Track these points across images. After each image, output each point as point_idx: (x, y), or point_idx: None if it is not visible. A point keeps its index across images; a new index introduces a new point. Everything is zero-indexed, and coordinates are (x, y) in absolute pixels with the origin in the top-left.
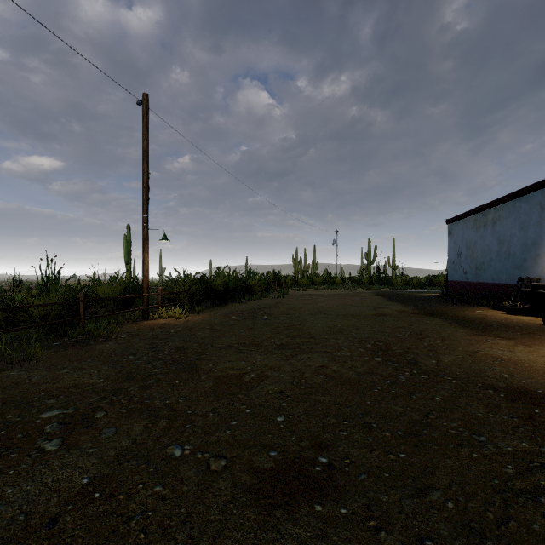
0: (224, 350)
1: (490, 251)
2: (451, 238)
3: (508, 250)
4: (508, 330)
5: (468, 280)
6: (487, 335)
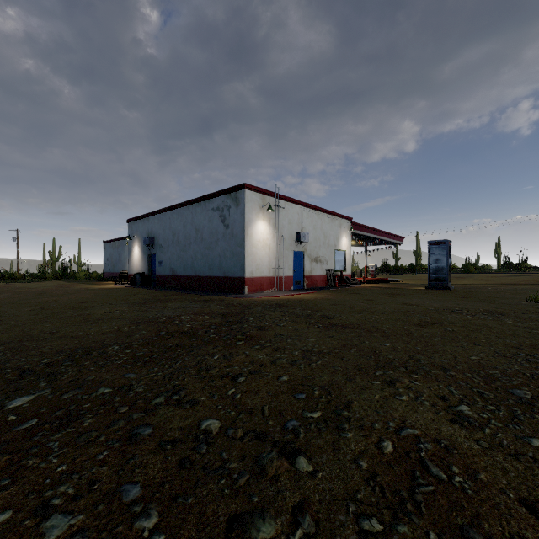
0: (3, 291)
1: (117, 259)
2: (105, 251)
3: (121, 259)
4: (104, 284)
5: (111, 272)
6: (96, 285)
